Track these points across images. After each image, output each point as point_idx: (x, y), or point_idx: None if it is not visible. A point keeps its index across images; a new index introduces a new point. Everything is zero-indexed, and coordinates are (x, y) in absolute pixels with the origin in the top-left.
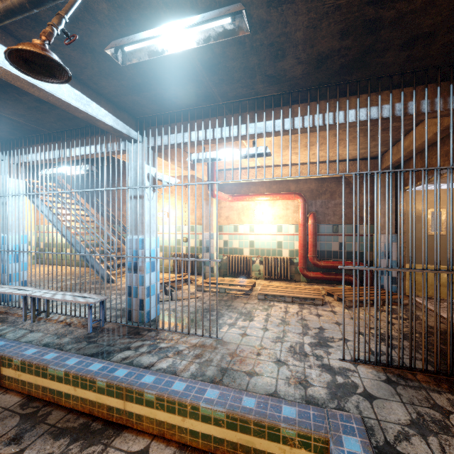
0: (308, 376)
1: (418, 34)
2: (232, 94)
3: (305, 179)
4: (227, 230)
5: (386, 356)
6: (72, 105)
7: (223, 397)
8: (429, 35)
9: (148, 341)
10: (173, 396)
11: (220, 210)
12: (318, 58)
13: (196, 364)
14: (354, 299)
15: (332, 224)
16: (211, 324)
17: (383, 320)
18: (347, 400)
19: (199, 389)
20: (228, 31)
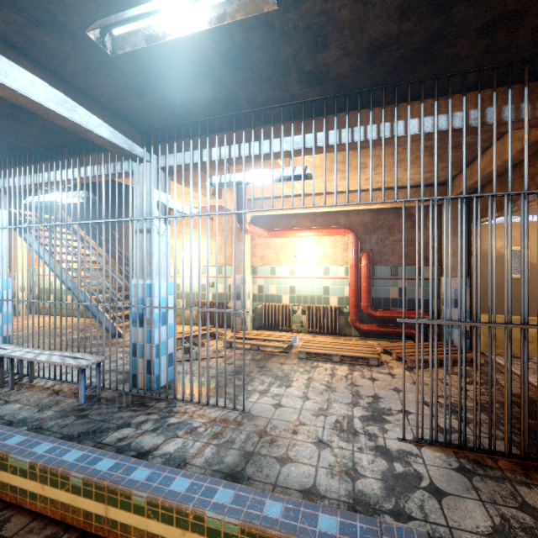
0: (357, 463)
1: (501, 13)
2: (261, 99)
3: (357, 210)
4: (262, 273)
5: (459, 435)
6: (50, 109)
7: (239, 502)
8: (516, 15)
9: (155, 415)
10: (170, 501)
11: (254, 248)
12: (371, 48)
13: (213, 446)
14: (417, 361)
15: (390, 265)
16: (237, 391)
17: (453, 386)
18: (409, 498)
19: (207, 490)
20: (249, 6)
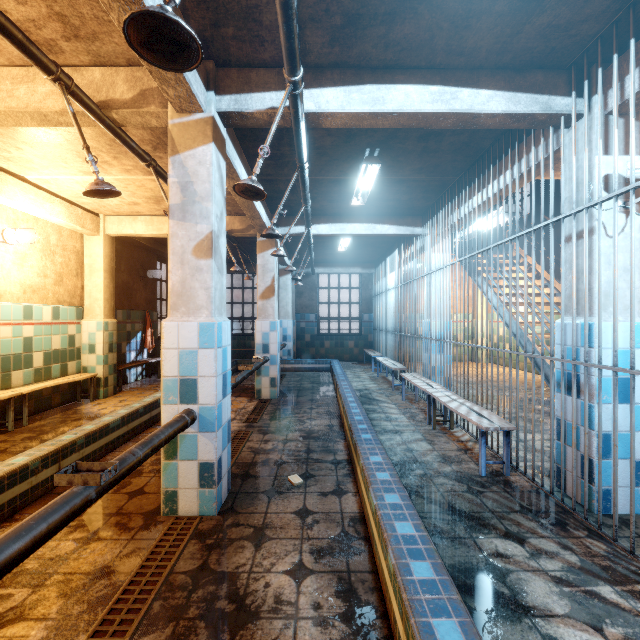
0: None
1: None
2: None
3: None
4: None
5: None
6: (427, 114)
7: None
8: None
9: (573, 555)
10: None
11: None
12: None
13: None
14: None
15: None
16: None
17: None
18: None
19: None
20: None
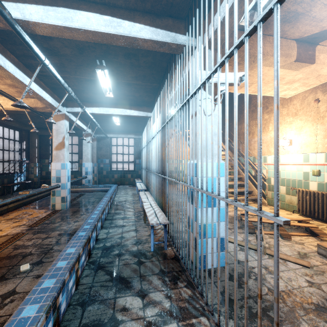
0: None
1: None
2: None
3: None
4: None
5: None
6: (103, 33)
7: None
8: None
9: (168, 302)
10: None
11: None
12: None
13: None
14: None
15: None
16: None
17: None
18: None
19: None
20: None
